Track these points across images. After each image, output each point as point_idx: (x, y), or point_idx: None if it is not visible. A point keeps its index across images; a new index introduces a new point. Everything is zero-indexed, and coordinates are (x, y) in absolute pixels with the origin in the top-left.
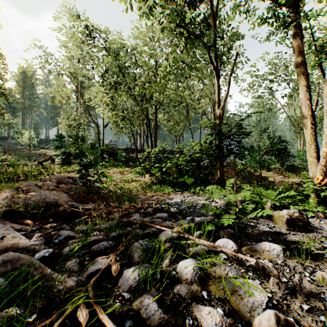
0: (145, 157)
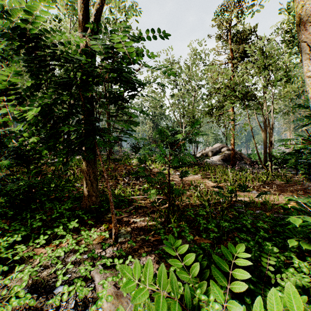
0: None
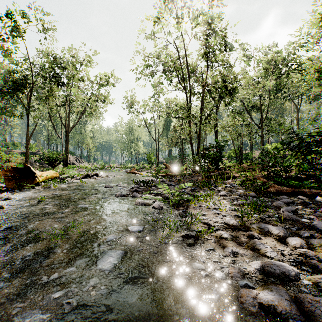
0: None
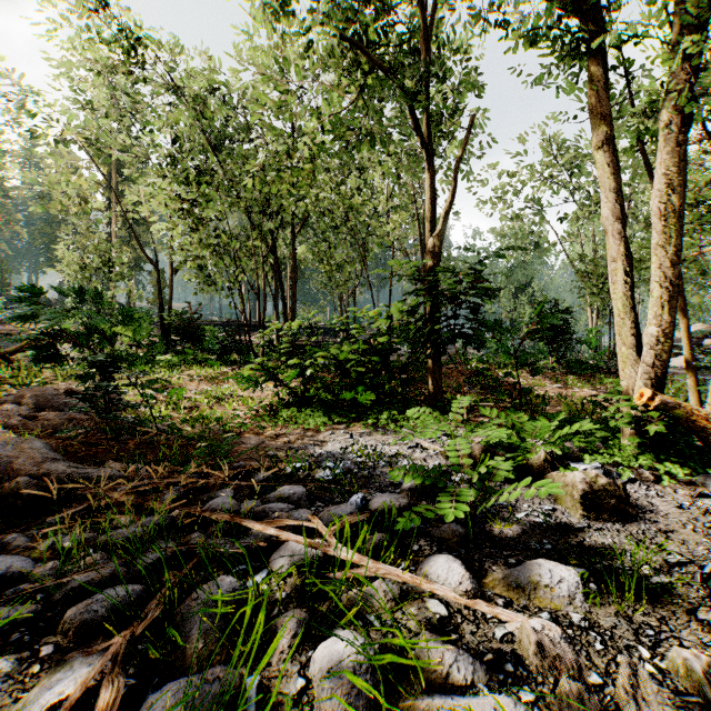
0: (265, 344)
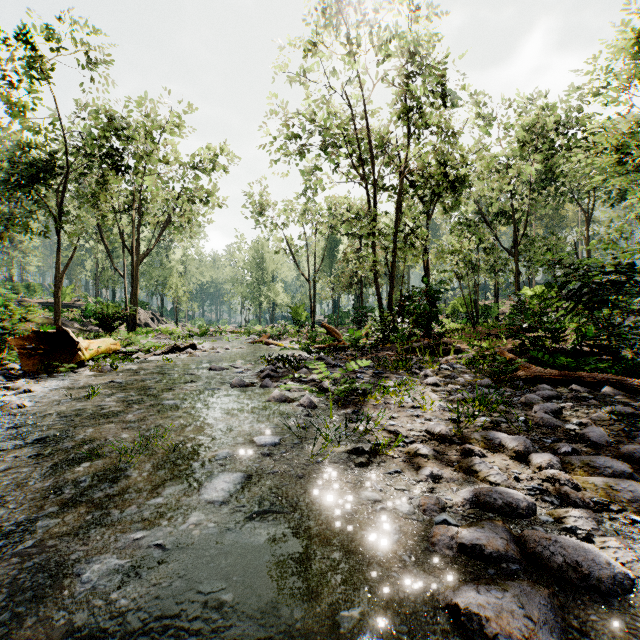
0: None
